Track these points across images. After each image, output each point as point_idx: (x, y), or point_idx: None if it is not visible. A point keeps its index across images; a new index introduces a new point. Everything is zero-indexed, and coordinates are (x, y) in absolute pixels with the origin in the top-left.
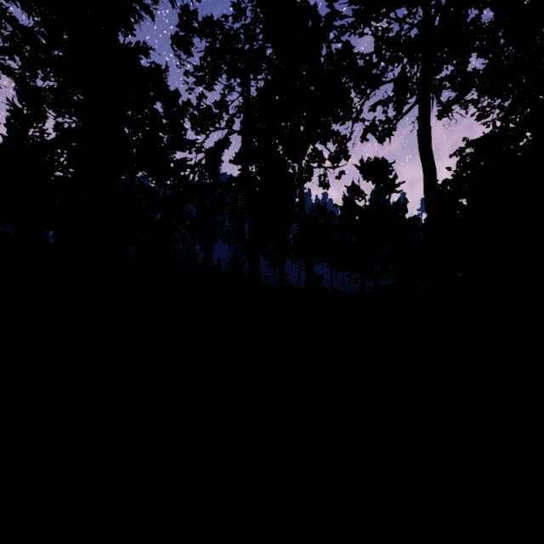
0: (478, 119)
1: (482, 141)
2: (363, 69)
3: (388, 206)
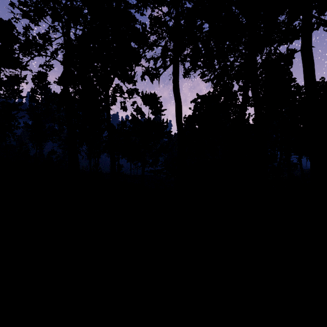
0: (201, 77)
1: (204, 97)
2: (141, 32)
3: (157, 122)
